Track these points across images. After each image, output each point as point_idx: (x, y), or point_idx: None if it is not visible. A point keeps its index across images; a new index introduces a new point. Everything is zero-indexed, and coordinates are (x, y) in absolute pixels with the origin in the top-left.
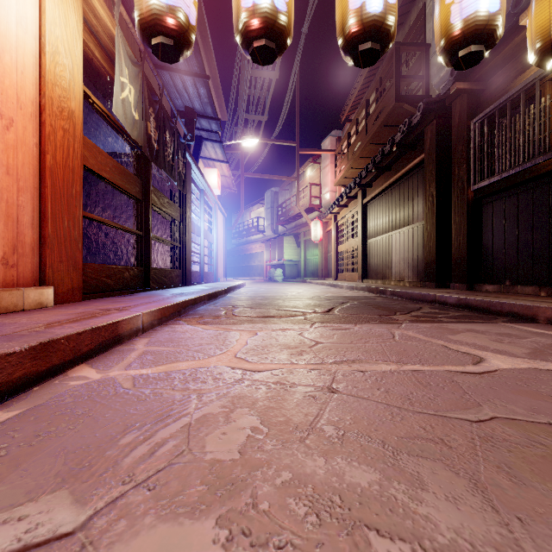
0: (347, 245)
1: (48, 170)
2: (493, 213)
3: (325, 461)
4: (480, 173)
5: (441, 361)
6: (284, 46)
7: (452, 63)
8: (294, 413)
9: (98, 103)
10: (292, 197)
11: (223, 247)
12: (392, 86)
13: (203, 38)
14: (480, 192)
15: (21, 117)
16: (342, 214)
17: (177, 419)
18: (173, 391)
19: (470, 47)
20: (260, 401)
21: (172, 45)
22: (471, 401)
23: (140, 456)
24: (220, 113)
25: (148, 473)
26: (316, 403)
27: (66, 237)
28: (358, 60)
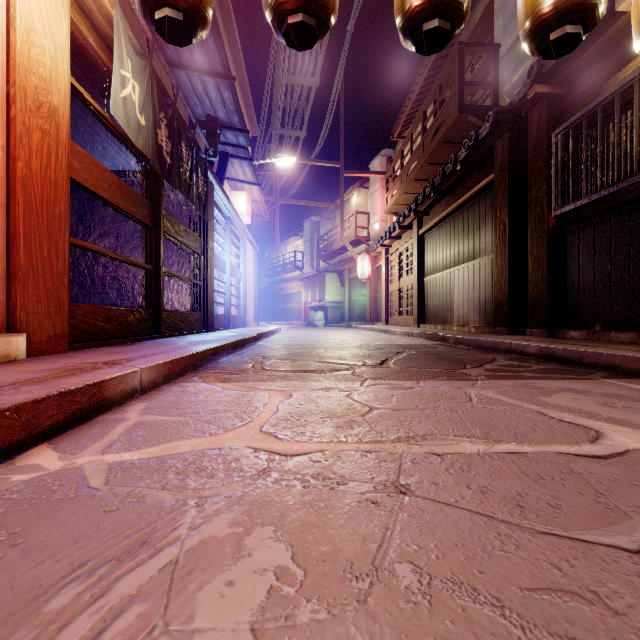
0: (400, 283)
1: (20, 181)
2: (580, 244)
3: None
4: (564, 196)
5: (544, 437)
6: (326, 24)
7: (540, 50)
8: (346, 536)
9: (93, 102)
10: (335, 228)
11: (254, 286)
12: (454, 95)
13: (229, 36)
14: (564, 219)
15: None
16: (394, 247)
17: (157, 551)
18: (163, 492)
19: (564, 27)
20: (292, 511)
21: (182, 20)
22: (613, 509)
23: None
24: (250, 127)
25: None
26: (378, 514)
27: (46, 270)
28: (421, 45)
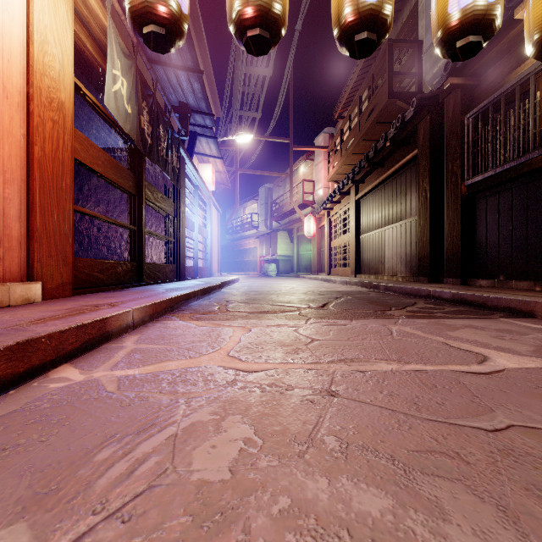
0: (340, 240)
1: (36, 162)
2: (487, 208)
3: (328, 482)
4: (474, 168)
5: (443, 360)
6: (278, 36)
7: (449, 54)
8: (291, 421)
9: (90, 95)
10: (286, 194)
11: (218, 243)
12: (384, 83)
13: (197, 34)
14: (474, 187)
15: (7, 107)
16: (335, 210)
17: (162, 429)
18: (160, 394)
19: (468, 37)
20: (253, 406)
21: (164, 34)
22: (482, 406)
23: (116, 476)
24: (214, 110)
25: (124, 499)
26: (314, 408)
27: (56, 231)
28: (354, 51)
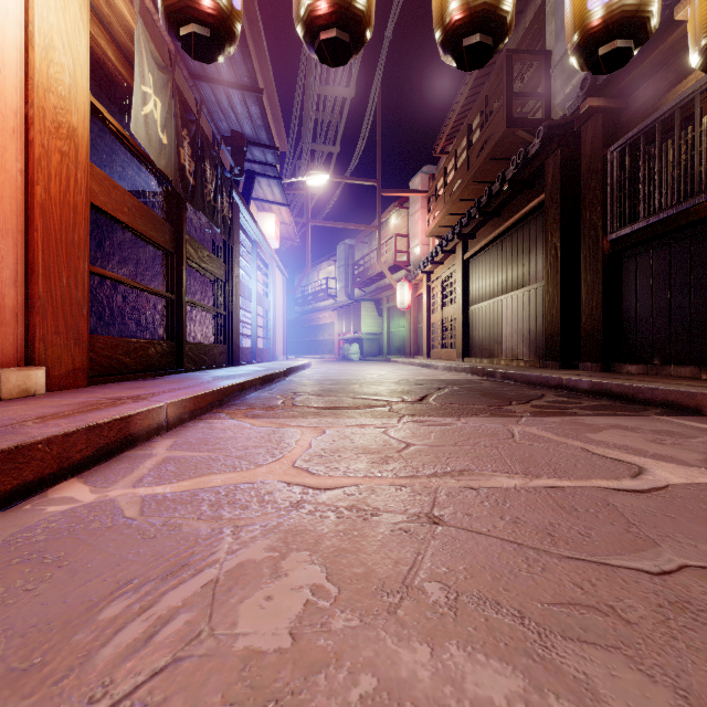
0: (443, 313)
1: (39, 207)
2: (637, 270)
3: (431, 652)
4: (620, 218)
5: (584, 473)
6: (362, 39)
7: (589, 65)
8: (378, 560)
9: (112, 120)
10: (372, 252)
11: (283, 316)
12: (501, 107)
13: (256, 43)
14: (620, 243)
15: None
16: (437, 273)
17: (197, 571)
18: (198, 521)
19: (614, 41)
20: (326, 539)
21: (209, 36)
22: (642, 537)
23: (128, 643)
24: (278, 142)
25: (136, 679)
26: (410, 541)
27: (65, 300)
28: (462, 60)
